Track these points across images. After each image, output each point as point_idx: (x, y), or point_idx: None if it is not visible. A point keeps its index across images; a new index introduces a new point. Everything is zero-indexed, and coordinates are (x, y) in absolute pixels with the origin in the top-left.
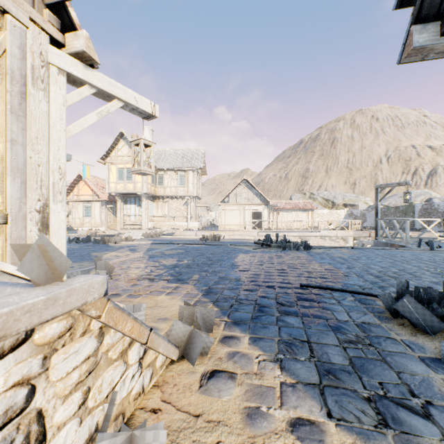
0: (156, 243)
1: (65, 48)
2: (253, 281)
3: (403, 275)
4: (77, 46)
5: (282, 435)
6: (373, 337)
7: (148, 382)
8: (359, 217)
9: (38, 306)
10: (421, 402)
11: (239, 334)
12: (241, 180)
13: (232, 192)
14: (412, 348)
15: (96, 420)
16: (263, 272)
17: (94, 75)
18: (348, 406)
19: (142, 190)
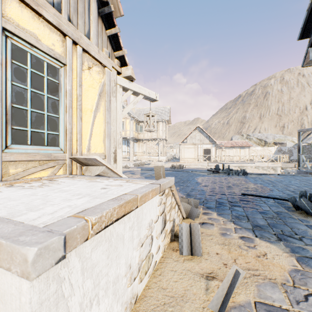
0: (144, 170)
1: (121, 74)
2: (212, 191)
3: (311, 191)
4: (127, 74)
5: (237, 239)
6: (282, 216)
7: (178, 222)
8: (286, 152)
9: (167, 183)
10: (299, 236)
11: (211, 212)
12: (195, 127)
13: (189, 135)
14: (302, 221)
15: (171, 225)
16: (217, 187)
17: (132, 85)
18: (265, 235)
19: (130, 135)
